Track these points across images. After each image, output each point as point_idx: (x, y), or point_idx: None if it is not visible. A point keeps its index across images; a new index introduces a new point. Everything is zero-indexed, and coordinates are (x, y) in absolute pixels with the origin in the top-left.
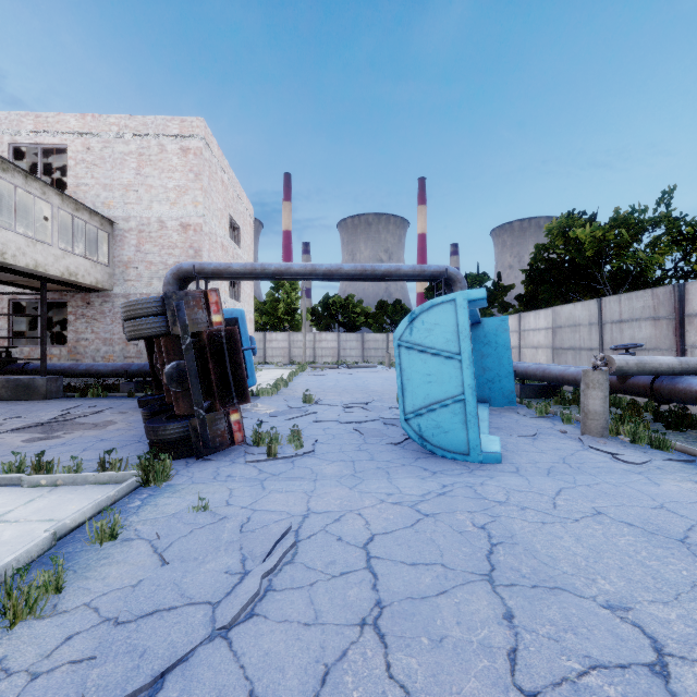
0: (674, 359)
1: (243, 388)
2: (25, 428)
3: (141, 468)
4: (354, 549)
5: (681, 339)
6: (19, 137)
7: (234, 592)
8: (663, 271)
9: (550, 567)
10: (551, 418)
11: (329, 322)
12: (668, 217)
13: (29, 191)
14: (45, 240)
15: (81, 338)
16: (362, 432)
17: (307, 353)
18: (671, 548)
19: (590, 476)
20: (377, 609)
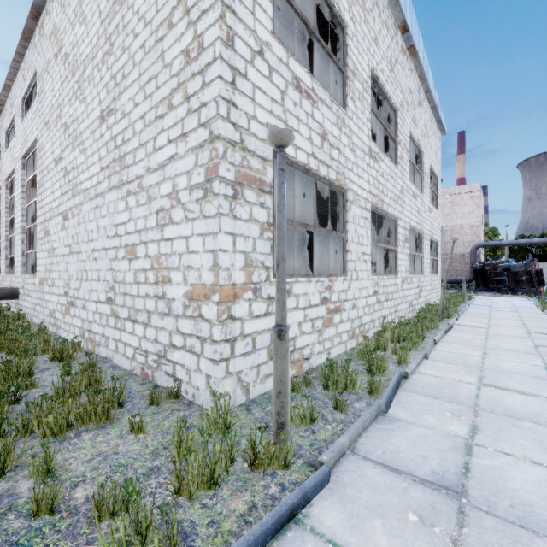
0: None
1: (543, 282)
2: None
3: (528, 294)
4: None
5: None
6: None
7: None
8: None
9: None
10: None
11: (523, 255)
12: None
13: None
14: None
15: None
16: None
17: None
18: None
19: None
20: None
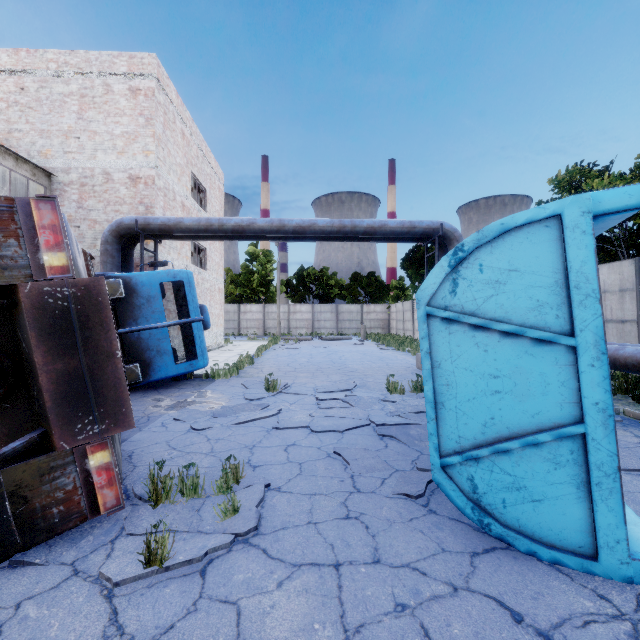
0: None
1: (117, 399)
2: None
3: None
4: None
5: None
6: None
7: None
8: None
9: None
10: (618, 422)
11: (303, 294)
12: None
13: None
14: None
15: None
16: (347, 460)
17: (282, 324)
18: None
19: None
20: None
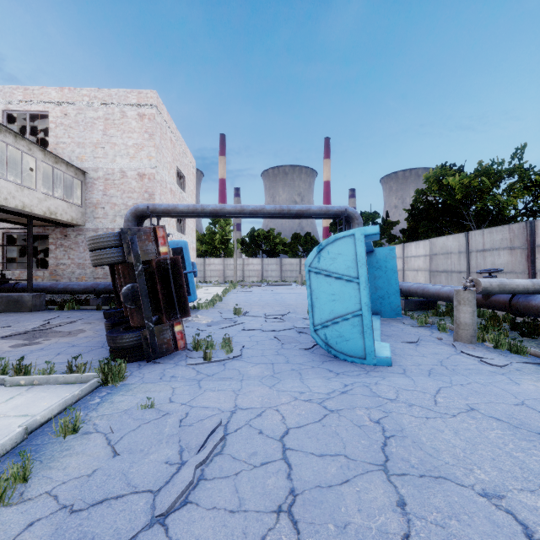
0: (528, 282)
1: (185, 305)
2: (13, 336)
3: (101, 371)
4: (272, 441)
5: (532, 264)
6: (11, 106)
7: (172, 481)
8: (516, 211)
9: (434, 458)
10: (429, 327)
11: (255, 250)
12: (520, 168)
13: (18, 147)
14: (31, 186)
15: (60, 263)
16: (279, 339)
17: (238, 274)
18: (533, 440)
19: (463, 377)
20: (291, 497)
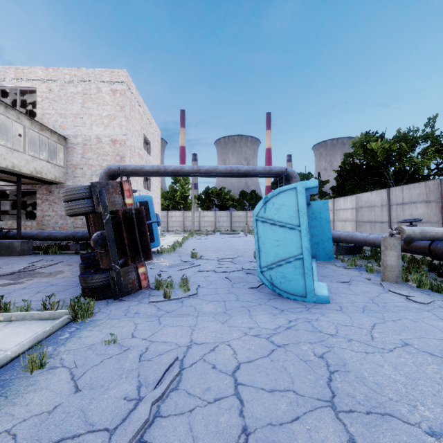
0: None
1: (147, 249)
2: (1, 276)
3: (71, 309)
4: (225, 376)
5: None
6: (4, 82)
7: (129, 419)
8: (429, 171)
9: (378, 394)
10: (358, 269)
11: (209, 205)
12: (432, 135)
13: (8, 116)
14: (21, 150)
15: (45, 214)
16: (230, 279)
17: (195, 224)
18: None
19: (394, 313)
20: (243, 436)
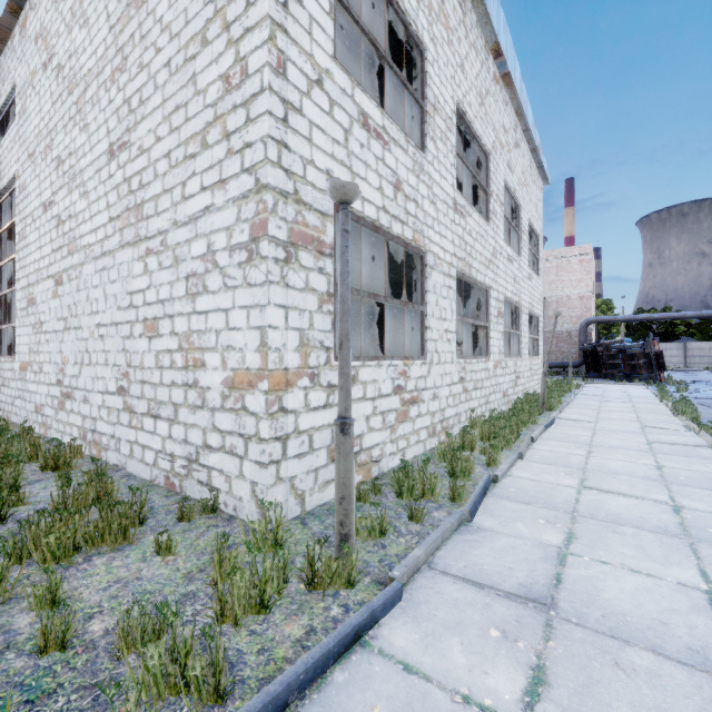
0: None
1: (664, 367)
2: None
3: (647, 381)
4: None
5: None
6: None
7: (692, 390)
8: None
9: None
10: None
11: (643, 333)
12: None
13: None
14: None
15: None
16: (708, 384)
17: None
18: None
19: None
20: None
